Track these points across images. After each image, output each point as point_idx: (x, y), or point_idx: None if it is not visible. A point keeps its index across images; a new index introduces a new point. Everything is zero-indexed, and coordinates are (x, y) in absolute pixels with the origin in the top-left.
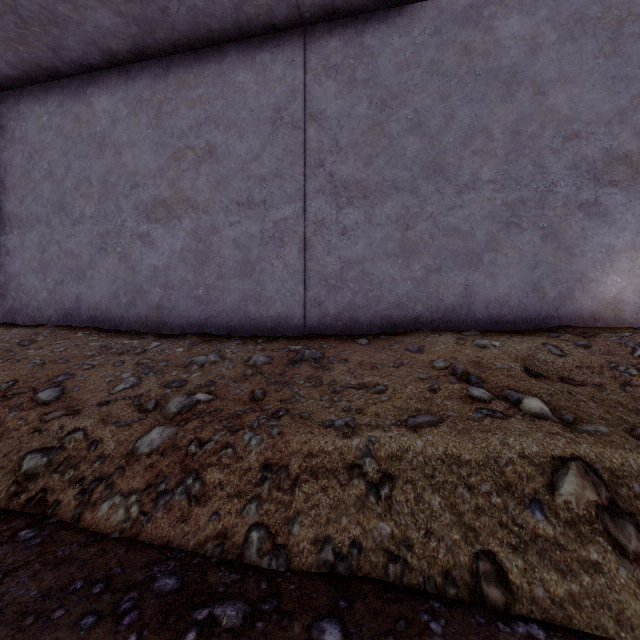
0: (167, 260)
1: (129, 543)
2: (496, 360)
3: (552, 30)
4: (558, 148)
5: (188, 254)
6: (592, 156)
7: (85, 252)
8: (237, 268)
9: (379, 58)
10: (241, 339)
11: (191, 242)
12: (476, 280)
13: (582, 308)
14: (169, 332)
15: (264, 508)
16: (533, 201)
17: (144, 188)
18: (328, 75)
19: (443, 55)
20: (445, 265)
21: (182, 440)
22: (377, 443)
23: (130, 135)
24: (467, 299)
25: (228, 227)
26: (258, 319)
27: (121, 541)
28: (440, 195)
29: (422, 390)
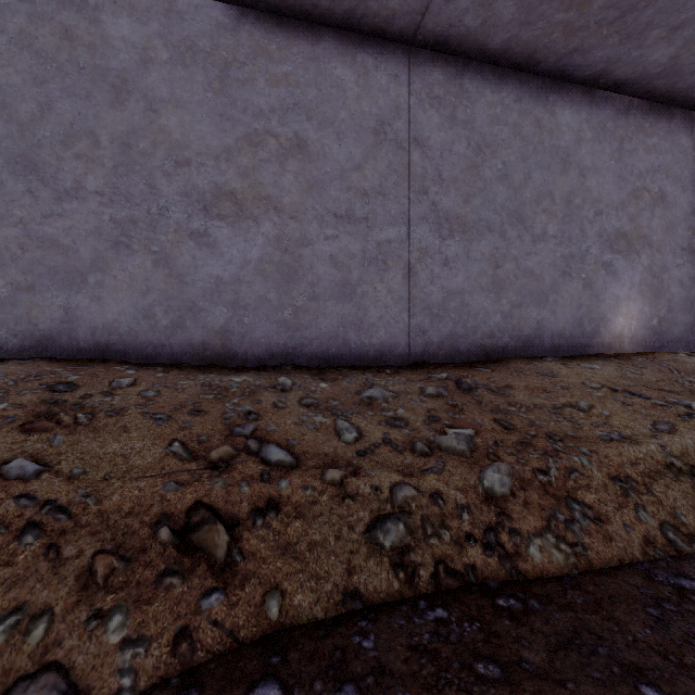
0: (237, 271)
1: (598, 573)
2: (617, 379)
3: (588, 130)
4: (592, 220)
5: (269, 266)
6: (609, 230)
7: (85, 244)
8: (334, 289)
9: (476, 105)
10: (355, 370)
11: (273, 252)
12: (545, 316)
13: (604, 340)
14: (240, 364)
15: (649, 511)
16: (578, 257)
17: (199, 169)
18: (432, 104)
19: (523, 122)
20: (524, 302)
21: (525, 473)
22: (667, 446)
23: (175, 90)
24: (539, 331)
25: (323, 240)
26: (359, 348)
27: (589, 574)
28: (521, 241)
29: (620, 405)
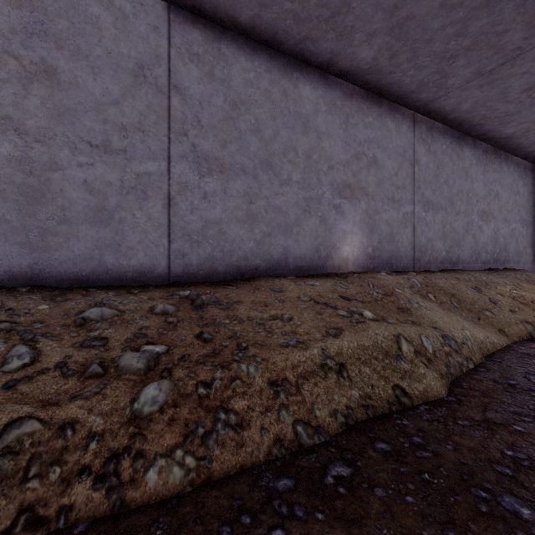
0: None
1: (211, 486)
2: (326, 293)
3: (324, 104)
4: (326, 172)
5: (8, 187)
6: (338, 181)
7: None
8: (89, 214)
9: (232, 68)
10: (105, 290)
11: (14, 173)
12: (290, 243)
13: (335, 263)
14: None
15: (291, 410)
16: (316, 199)
17: None
18: (191, 59)
19: (272, 89)
20: (274, 232)
21: (186, 387)
22: (327, 348)
23: None
24: (285, 256)
25: (76, 167)
26: (117, 269)
27: (201, 490)
28: (271, 184)
29: (313, 314)
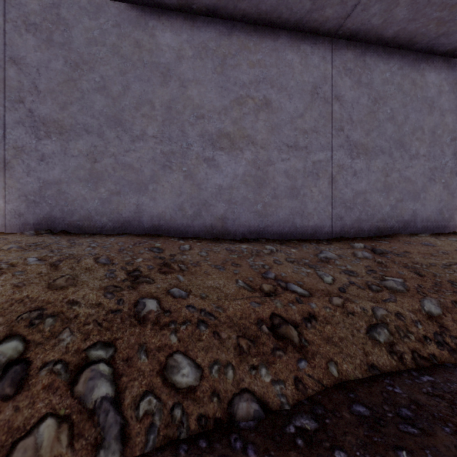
0: (230, 181)
1: None
2: None
3: (446, 85)
4: (448, 144)
5: (249, 178)
6: None
7: (147, 167)
8: (287, 191)
9: (373, 73)
10: (302, 242)
11: (251, 169)
12: (418, 207)
13: (456, 223)
14: (232, 238)
15: None
16: (440, 168)
17: (209, 120)
18: (346, 74)
19: (403, 82)
20: (404, 198)
21: (447, 303)
22: None
23: (195, 74)
24: (414, 217)
25: (280, 161)
26: (302, 228)
27: None
28: (402, 159)
29: None
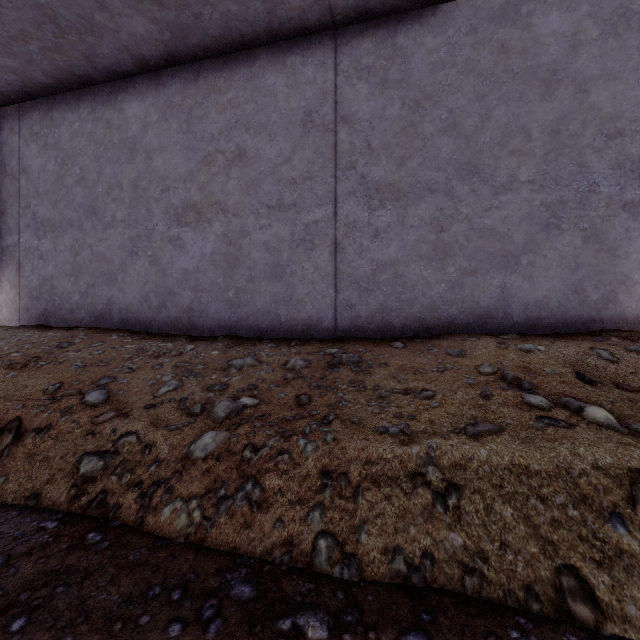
0: (197, 263)
1: (196, 548)
2: (544, 365)
3: (594, 26)
4: (600, 147)
5: (218, 257)
6: (637, 155)
7: (116, 255)
8: (267, 271)
9: (412, 58)
10: (273, 342)
11: (221, 245)
12: (513, 282)
13: (626, 311)
14: (199, 334)
15: (328, 516)
16: (574, 201)
17: (174, 192)
18: (360, 77)
19: (479, 54)
20: (481, 267)
21: (236, 445)
22: (438, 451)
23: (161, 140)
24: (504, 302)
25: (258, 230)
26: (288, 322)
27: (188, 546)
28: (476, 196)
29: (473, 396)
